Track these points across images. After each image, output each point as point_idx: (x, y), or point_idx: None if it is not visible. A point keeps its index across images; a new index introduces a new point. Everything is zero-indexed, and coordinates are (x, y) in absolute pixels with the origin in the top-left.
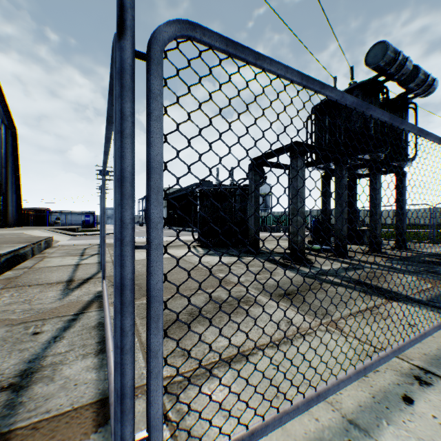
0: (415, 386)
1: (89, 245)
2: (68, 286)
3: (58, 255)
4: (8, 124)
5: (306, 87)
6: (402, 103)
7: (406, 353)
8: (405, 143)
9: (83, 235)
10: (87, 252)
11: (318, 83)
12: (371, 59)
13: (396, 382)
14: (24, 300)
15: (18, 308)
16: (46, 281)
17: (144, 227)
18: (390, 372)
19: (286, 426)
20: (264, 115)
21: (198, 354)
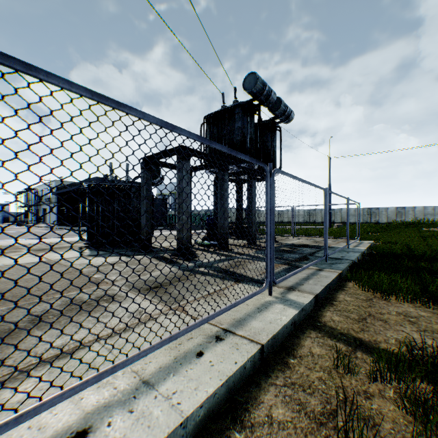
0: (212, 343)
1: None
2: None
3: None
4: None
5: (101, 103)
6: (272, 125)
7: (222, 320)
8: (274, 158)
9: None
10: None
11: (113, 102)
12: (247, 85)
13: (200, 343)
14: None
15: None
16: None
17: (24, 227)
18: (201, 337)
19: (81, 401)
20: (42, 122)
21: (19, 360)
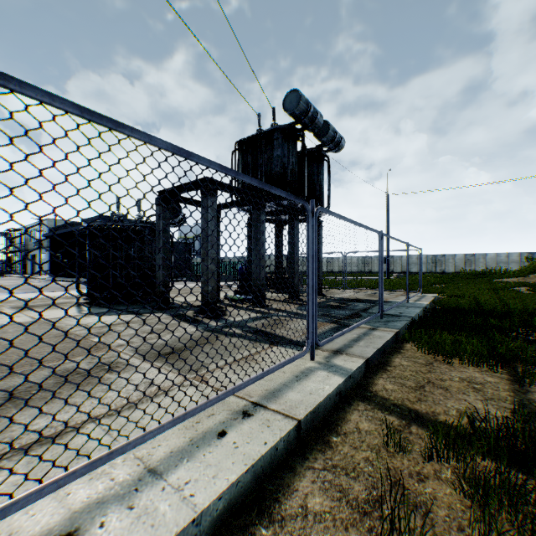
0: (238, 420)
1: None
2: None
3: None
4: None
5: (94, 122)
6: (318, 155)
7: (252, 392)
8: (321, 194)
9: None
10: None
11: (110, 121)
12: (288, 105)
13: (224, 420)
14: None
15: None
16: None
17: (6, 278)
18: (224, 413)
19: (68, 497)
20: (14, 144)
21: None
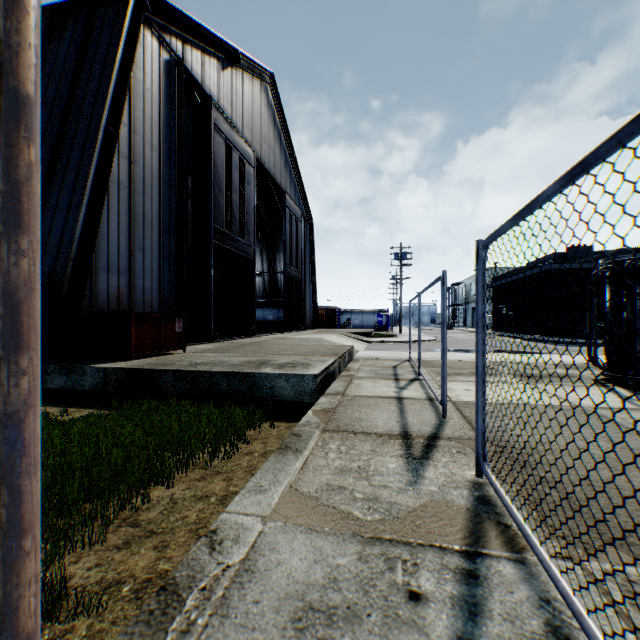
0: None
1: (396, 361)
2: (409, 450)
3: (366, 376)
4: (306, 216)
5: None
6: None
7: None
8: None
9: (378, 342)
10: (399, 374)
11: None
12: None
13: None
14: (357, 468)
15: (355, 486)
16: (371, 427)
17: (453, 331)
18: None
19: None
20: None
21: None
